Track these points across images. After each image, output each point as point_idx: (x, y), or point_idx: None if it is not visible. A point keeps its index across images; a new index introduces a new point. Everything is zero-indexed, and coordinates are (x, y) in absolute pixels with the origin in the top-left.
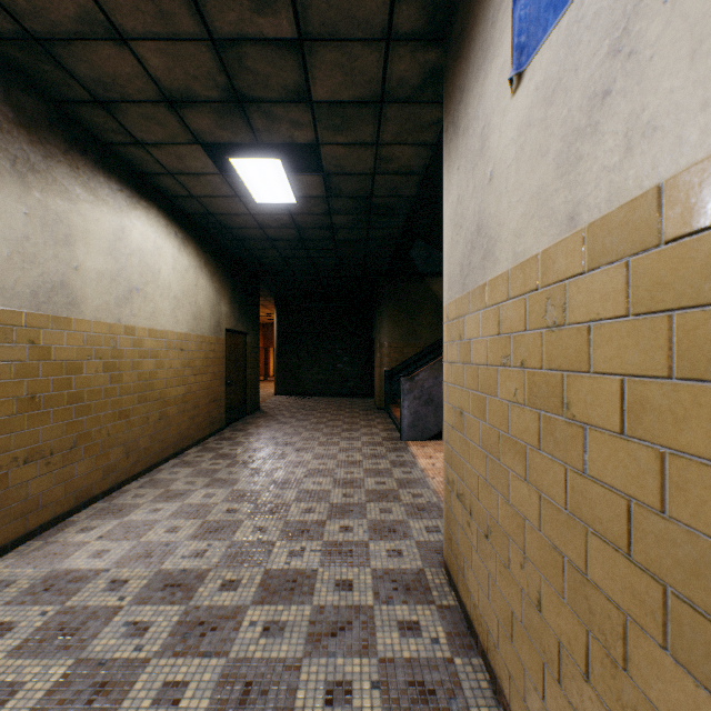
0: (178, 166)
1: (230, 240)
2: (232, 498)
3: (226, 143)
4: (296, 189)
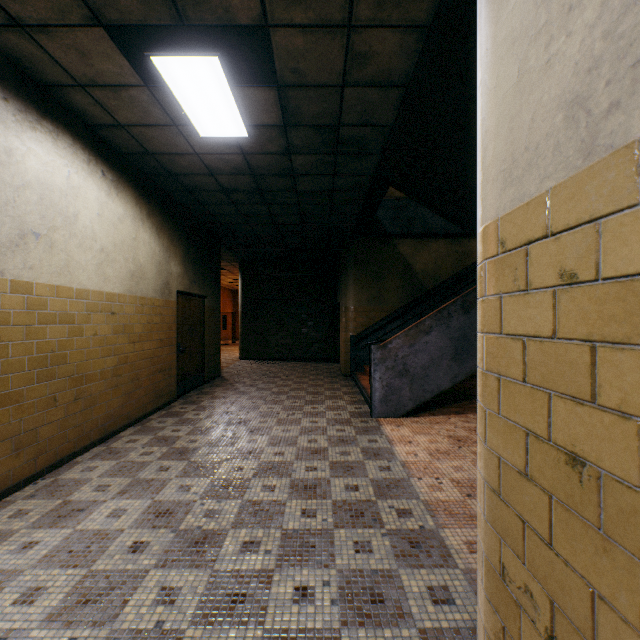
0: (85, 70)
1: (180, 191)
2: (147, 518)
3: (138, 25)
4: (245, 113)
